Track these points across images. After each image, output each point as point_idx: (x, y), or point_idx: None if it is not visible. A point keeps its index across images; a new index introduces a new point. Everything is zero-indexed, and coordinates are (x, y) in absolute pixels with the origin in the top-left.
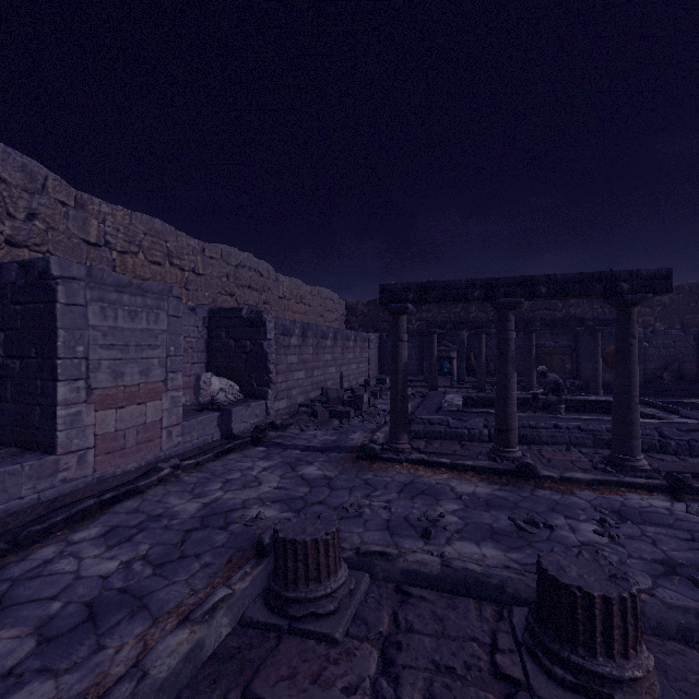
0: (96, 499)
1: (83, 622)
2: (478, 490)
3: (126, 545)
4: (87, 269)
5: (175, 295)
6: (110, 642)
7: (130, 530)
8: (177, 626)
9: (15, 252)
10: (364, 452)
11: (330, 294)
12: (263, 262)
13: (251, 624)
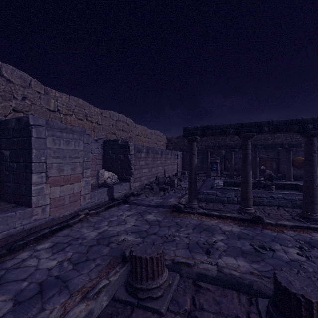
0: (49, 229)
1: (36, 293)
2: (233, 229)
3: (61, 253)
4: (46, 121)
5: (87, 133)
6: (48, 306)
7: (63, 245)
8: (80, 301)
9: (17, 115)
10: (175, 208)
11: (159, 133)
12: (129, 119)
13: (118, 300)
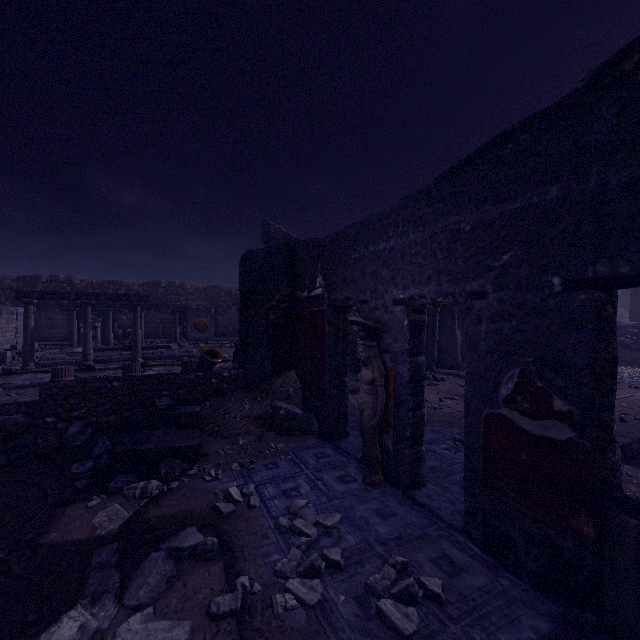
0: None
1: None
2: None
3: None
4: None
5: None
6: None
7: None
8: None
9: None
10: (4, 372)
11: None
12: None
13: None
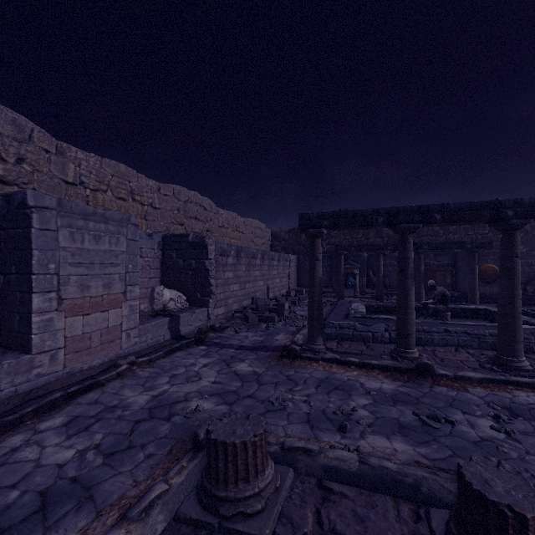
0: (62, 392)
1: (35, 512)
2: (384, 386)
3: (83, 434)
4: (58, 200)
5: (133, 223)
6: None
7: (88, 420)
8: (114, 524)
9: (7, 189)
10: (286, 352)
11: (259, 224)
12: (206, 199)
13: (185, 520)
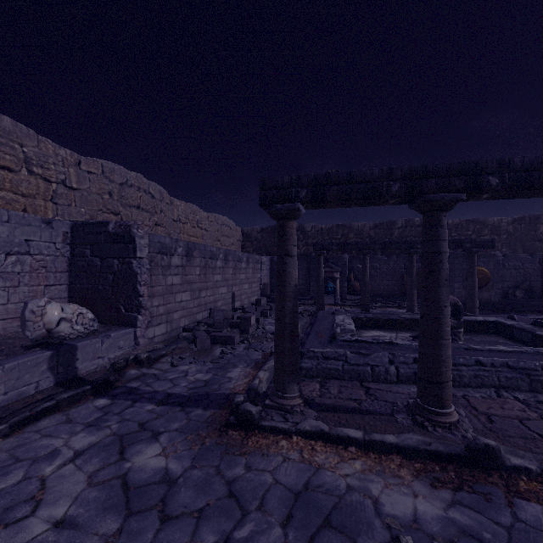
0: None
1: None
2: (422, 510)
3: None
4: None
5: None
6: None
7: None
8: None
9: None
10: (236, 415)
11: (226, 221)
12: (155, 184)
13: None
